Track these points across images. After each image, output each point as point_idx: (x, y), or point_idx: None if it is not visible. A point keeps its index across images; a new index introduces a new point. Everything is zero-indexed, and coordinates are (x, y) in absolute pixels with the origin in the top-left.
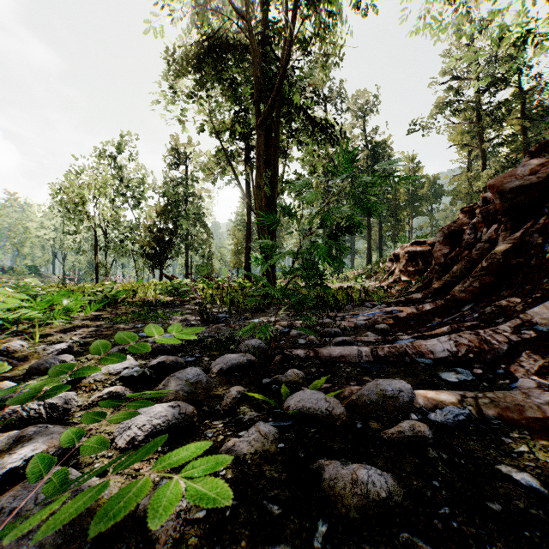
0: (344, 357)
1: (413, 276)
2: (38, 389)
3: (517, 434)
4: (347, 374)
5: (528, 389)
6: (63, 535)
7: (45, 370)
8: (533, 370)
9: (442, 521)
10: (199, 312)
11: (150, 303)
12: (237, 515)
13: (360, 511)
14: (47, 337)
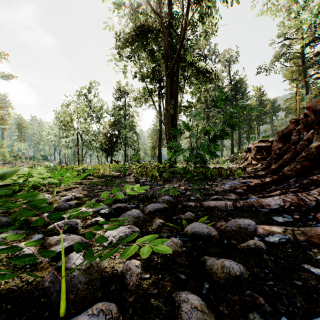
0: (217, 207)
1: (259, 161)
2: (80, 212)
3: (316, 250)
4: (219, 216)
5: None
6: (88, 279)
7: (62, 209)
8: None
9: (268, 287)
10: (135, 181)
11: (108, 176)
12: (164, 277)
13: (226, 280)
14: (59, 193)
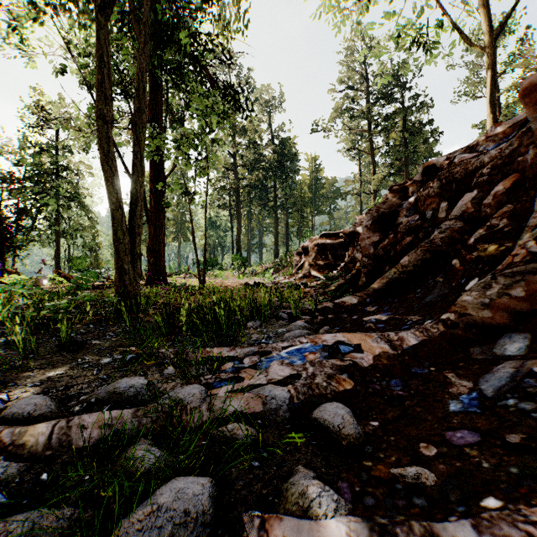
0: None
1: (322, 270)
2: None
3: None
4: None
5: None
6: None
7: None
8: None
9: None
10: None
11: None
12: None
13: None
14: None
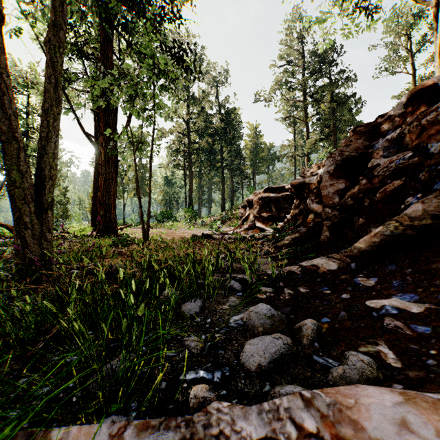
0: None
1: (267, 222)
2: None
3: None
4: None
5: None
6: None
7: None
8: None
9: None
10: None
11: None
12: None
13: None
14: None
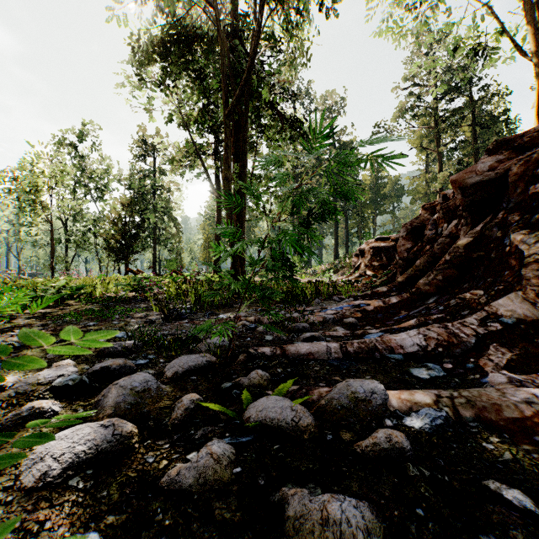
0: (312, 354)
1: (377, 271)
2: None
3: (498, 438)
4: (316, 373)
5: (500, 385)
6: None
7: None
8: (502, 363)
9: None
10: (160, 308)
11: (109, 299)
12: None
13: None
14: None
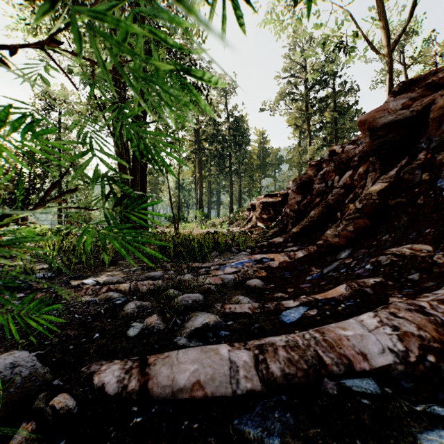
0: (202, 386)
1: (266, 222)
2: None
3: None
4: None
5: None
6: None
7: None
8: None
9: None
10: None
11: None
12: None
13: None
14: None
